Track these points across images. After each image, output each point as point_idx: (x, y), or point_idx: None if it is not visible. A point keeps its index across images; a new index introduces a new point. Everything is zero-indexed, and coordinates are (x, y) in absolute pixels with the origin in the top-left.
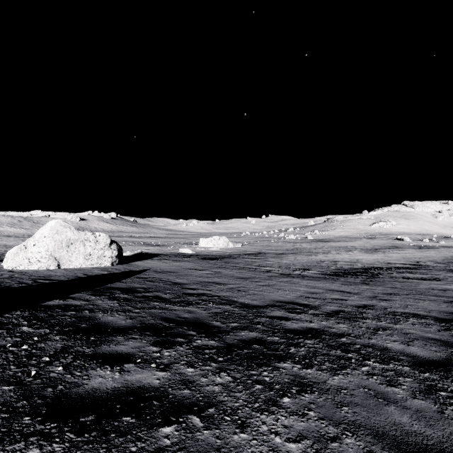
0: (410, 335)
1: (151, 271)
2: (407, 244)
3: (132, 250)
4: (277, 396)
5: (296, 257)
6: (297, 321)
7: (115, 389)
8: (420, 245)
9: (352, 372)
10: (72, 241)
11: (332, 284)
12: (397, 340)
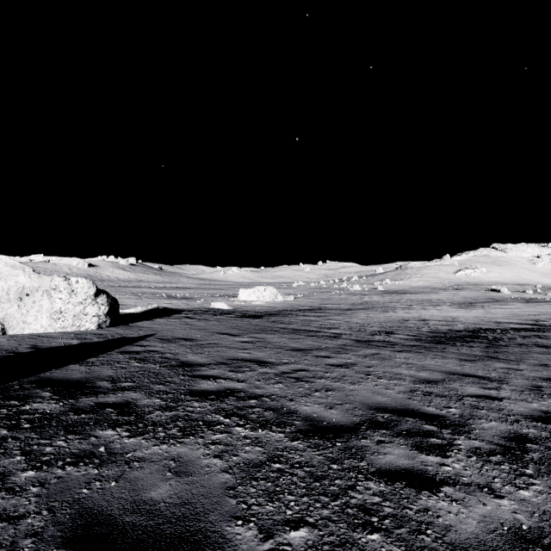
0: None
1: (154, 338)
2: (507, 297)
3: (147, 305)
4: None
5: (368, 314)
6: (460, 492)
7: None
8: (525, 297)
9: None
10: (28, 290)
11: (444, 359)
12: None
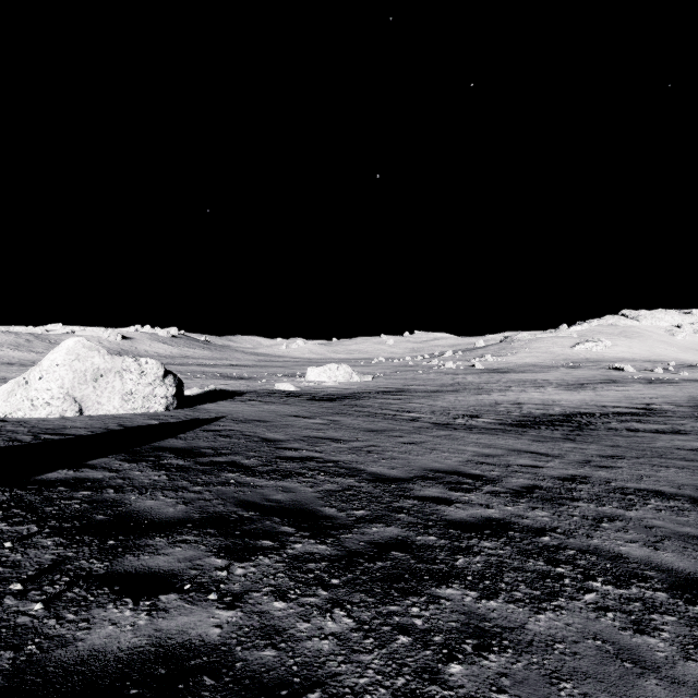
0: (656, 531)
1: (228, 419)
2: (629, 376)
3: (201, 386)
4: (439, 661)
5: (457, 396)
6: (465, 506)
7: (134, 651)
8: (650, 377)
9: (568, 605)
10: (102, 371)
11: (517, 440)
12: (635, 539)
